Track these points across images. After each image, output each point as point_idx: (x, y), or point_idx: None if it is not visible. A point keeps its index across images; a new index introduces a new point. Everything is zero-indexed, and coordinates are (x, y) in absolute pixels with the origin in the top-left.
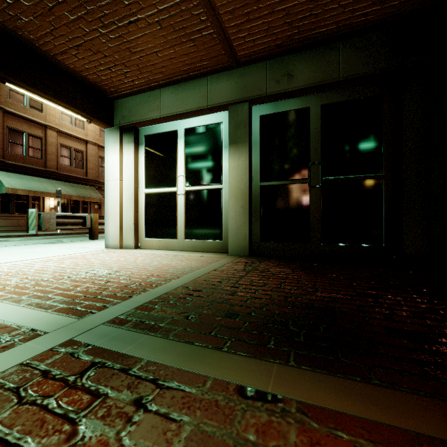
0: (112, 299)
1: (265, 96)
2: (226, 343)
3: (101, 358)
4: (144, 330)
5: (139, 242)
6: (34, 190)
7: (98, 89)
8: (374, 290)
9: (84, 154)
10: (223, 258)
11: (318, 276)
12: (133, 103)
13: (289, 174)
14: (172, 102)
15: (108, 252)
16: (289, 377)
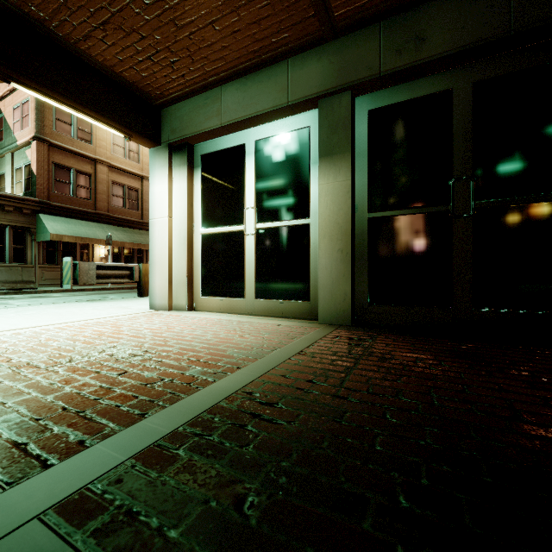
0: (106, 422)
1: (378, 78)
2: None
3: None
4: None
5: (194, 302)
6: (82, 236)
7: (139, 93)
8: None
9: (139, 192)
10: (312, 329)
11: (494, 375)
12: (186, 110)
13: (416, 199)
14: (237, 103)
15: (151, 315)
16: None
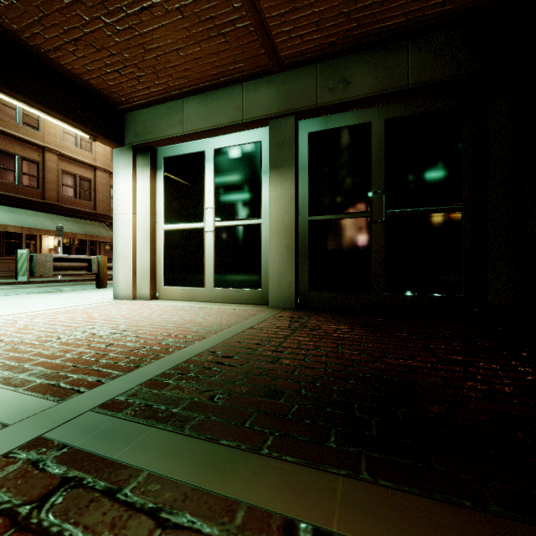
0: (111, 371)
1: (315, 108)
2: (267, 440)
3: (78, 470)
4: (150, 419)
5: (157, 291)
6: (29, 226)
7: (105, 98)
8: (459, 354)
9: (91, 182)
10: (263, 312)
11: (384, 336)
12: (149, 117)
13: (345, 207)
14: (198, 115)
15: (117, 304)
16: (363, 502)
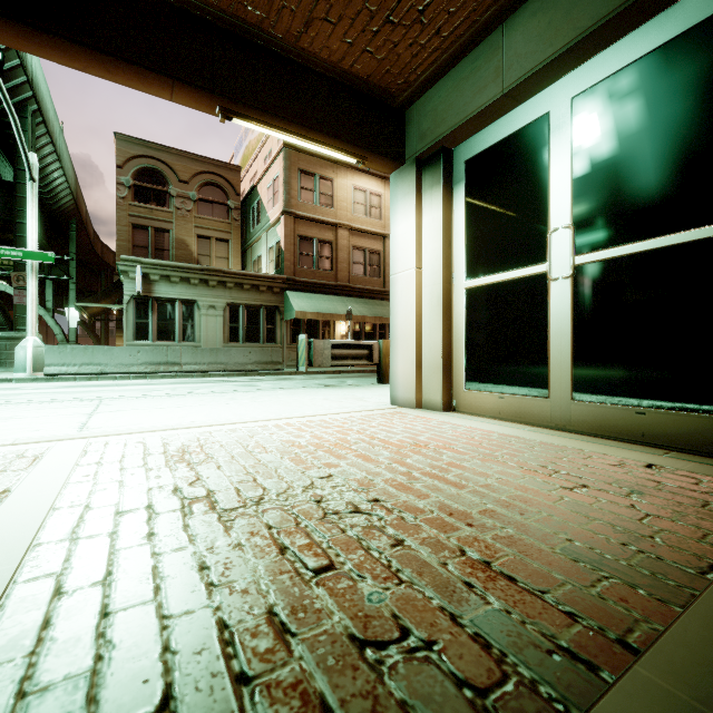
0: None
1: None
2: None
3: None
4: None
5: (453, 397)
6: (323, 312)
7: (376, 94)
8: None
9: (381, 255)
10: None
11: None
12: (441, 96)
13: None
14: (534, 37)
15: (391, 415)
16: None
